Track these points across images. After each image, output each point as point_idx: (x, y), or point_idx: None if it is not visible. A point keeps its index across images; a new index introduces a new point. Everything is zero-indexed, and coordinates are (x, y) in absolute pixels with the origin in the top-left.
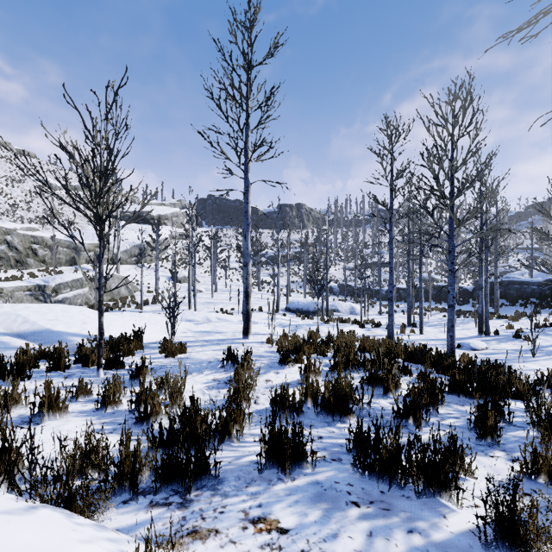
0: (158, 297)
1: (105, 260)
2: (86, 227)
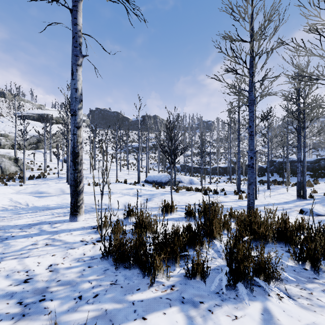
0: (44, 173)
1: (6, 145)
2: None
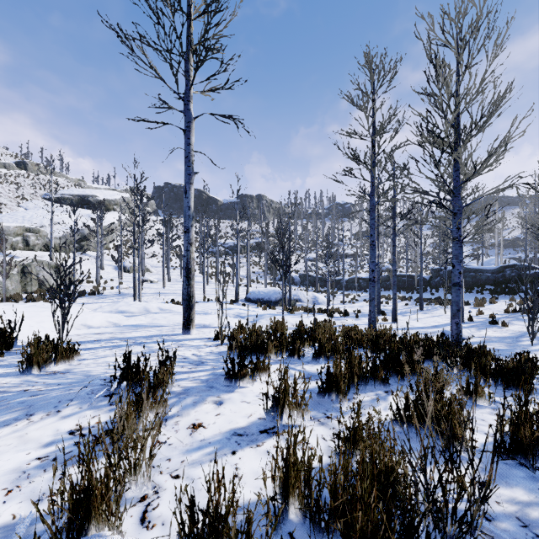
0: (98, 288)
1: (37, 246)
2: (16, 209)
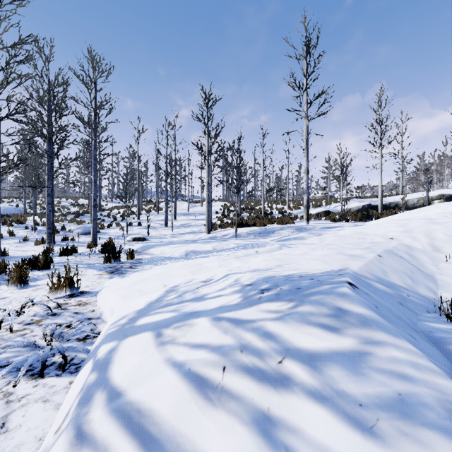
0: None
1: None
2: None
